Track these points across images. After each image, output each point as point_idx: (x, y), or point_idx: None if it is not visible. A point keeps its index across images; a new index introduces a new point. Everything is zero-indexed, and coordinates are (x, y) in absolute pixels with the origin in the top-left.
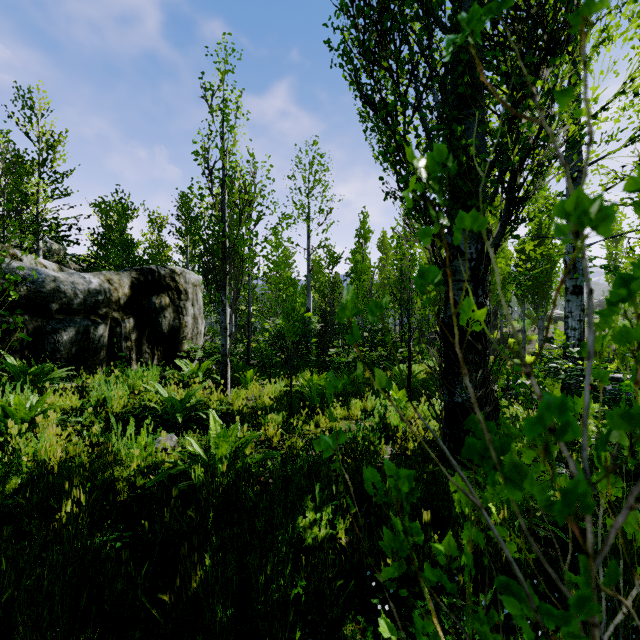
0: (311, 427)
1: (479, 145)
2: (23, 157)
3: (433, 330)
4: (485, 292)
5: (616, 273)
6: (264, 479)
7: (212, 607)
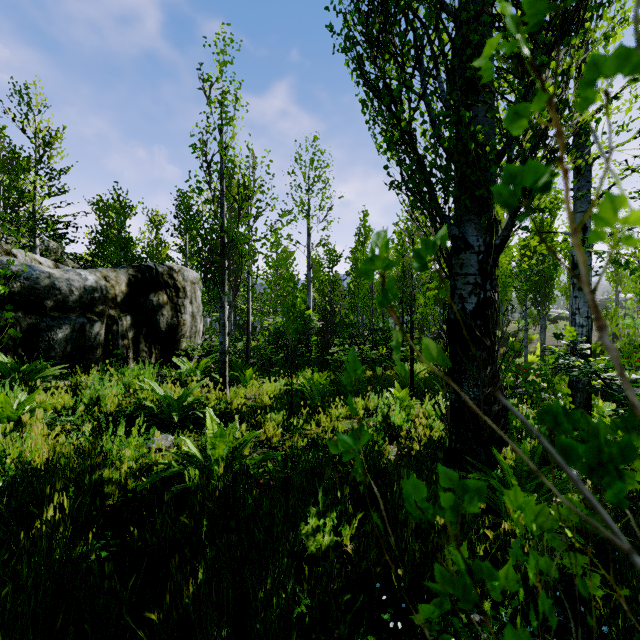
0: (312, 426)
1: (487, 134)
2: (19, 153)
3: (433, 330)
4: (493, 286)
5: (627, 267)
6: (264, 481)
7: (205, 629)
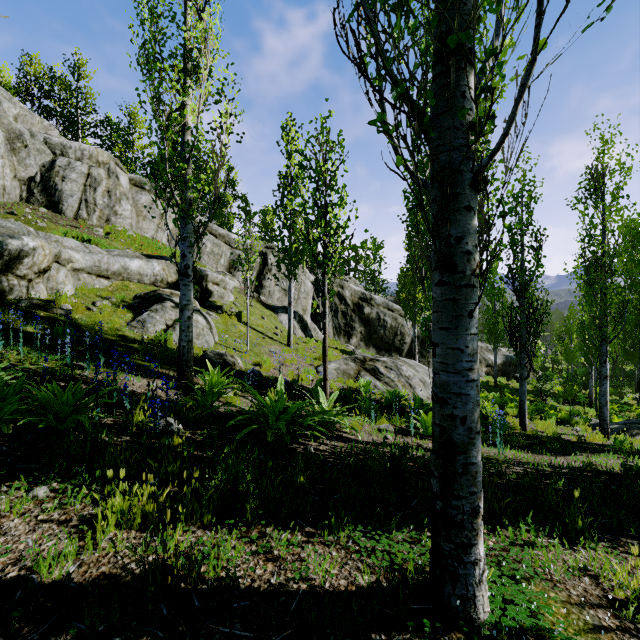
0: None
1: None
2: None
3: None
4: None
5: None
6: None
7: None
